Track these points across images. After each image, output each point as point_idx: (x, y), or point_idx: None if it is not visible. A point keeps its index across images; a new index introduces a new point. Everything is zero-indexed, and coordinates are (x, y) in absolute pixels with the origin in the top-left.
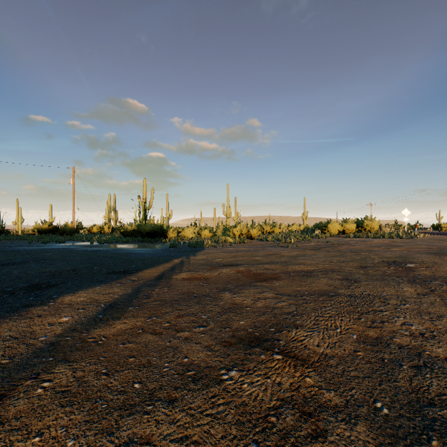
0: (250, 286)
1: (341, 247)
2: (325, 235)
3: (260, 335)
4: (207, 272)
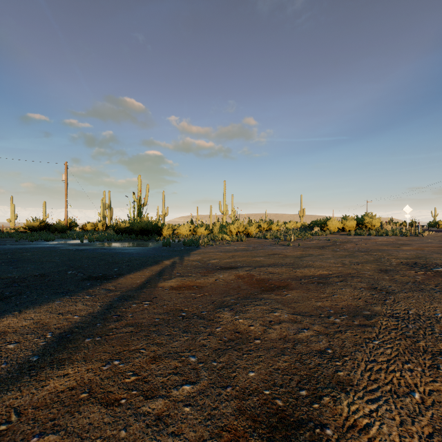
0: (255, 299)
1: (346, 246)
2: (325, 233)
3: (285, 408)
4: (201, 278)
